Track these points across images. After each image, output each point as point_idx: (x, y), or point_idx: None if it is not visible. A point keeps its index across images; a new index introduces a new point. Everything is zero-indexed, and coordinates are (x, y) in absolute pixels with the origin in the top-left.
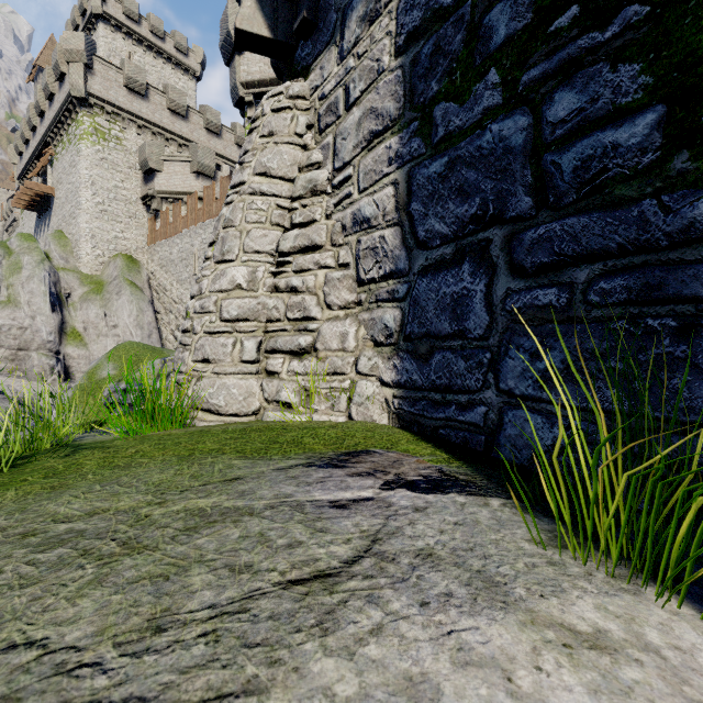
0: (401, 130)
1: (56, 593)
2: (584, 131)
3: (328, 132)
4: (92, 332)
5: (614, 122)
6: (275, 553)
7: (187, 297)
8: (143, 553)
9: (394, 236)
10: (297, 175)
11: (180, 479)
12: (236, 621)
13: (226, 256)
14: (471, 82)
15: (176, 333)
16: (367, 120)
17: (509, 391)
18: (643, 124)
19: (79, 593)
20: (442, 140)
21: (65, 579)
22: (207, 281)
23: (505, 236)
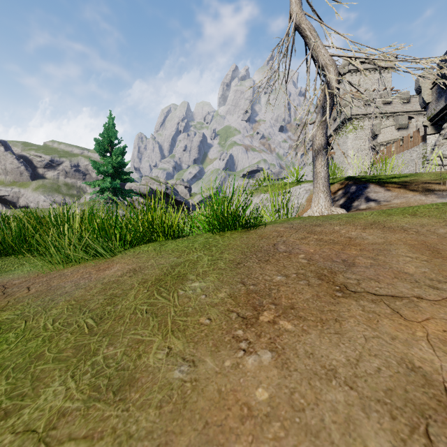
0: None
1: None
2: None
3: None
4: None
5: None
6: None
7: None
8: None
9: None
10: None
11: None
12: None
13: None
14: None
15: None
16: None
17: None
18: None
19: None
20: None
21: None
22: None
23: None
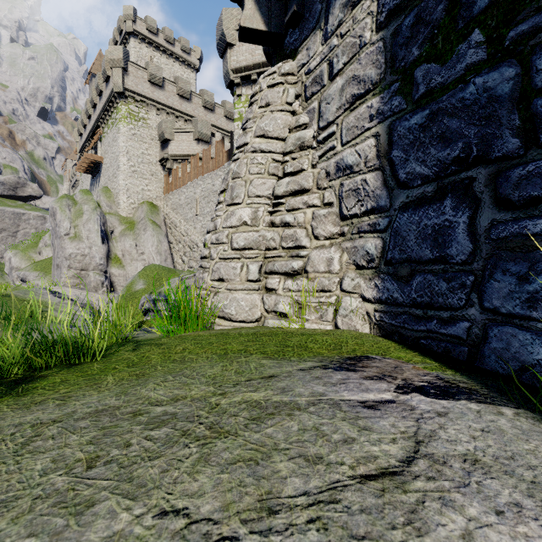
0: (382, 91)
1: (177, 467)
2: None
3: (314, 99)
4: (128, 257)
5: None
6: (335, 447)
7: (191, 231)
8: (227, 437)
9: (376, 179)
10: (287, 135)
11: (228, 374)
12: (332, 510)
13: (235, 200)
14: (453, 44)
15: (183, 258)
16: (349, 86)
17: (494, 309)
18: None
19: (194, 469)
20: (423, 96)
21: (178, 455)
22: (220, 220)
23: (490, 174)
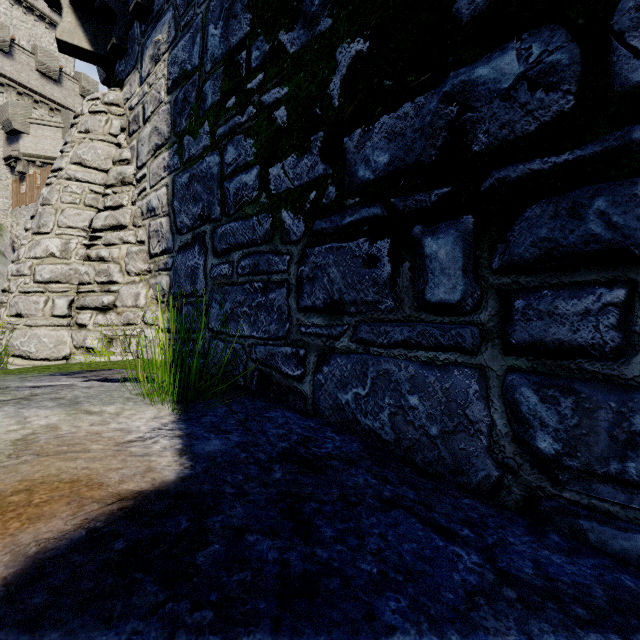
0: (170, 148)
1: None
2: (237, 172)
3: (134, 137)
4: None
5: (246, 170)
6: None
7: None
8: None
9: (167, 223)
10: (111, 167)
11: None
12: None
13: (42, 229)
14: (199, 127)
15: None
16: (154, 135)
17: (212, 329)
18: (254, 174)
19: None
20: (187, 161)
21: None
22: (24, 249)
23: (211, 230)
